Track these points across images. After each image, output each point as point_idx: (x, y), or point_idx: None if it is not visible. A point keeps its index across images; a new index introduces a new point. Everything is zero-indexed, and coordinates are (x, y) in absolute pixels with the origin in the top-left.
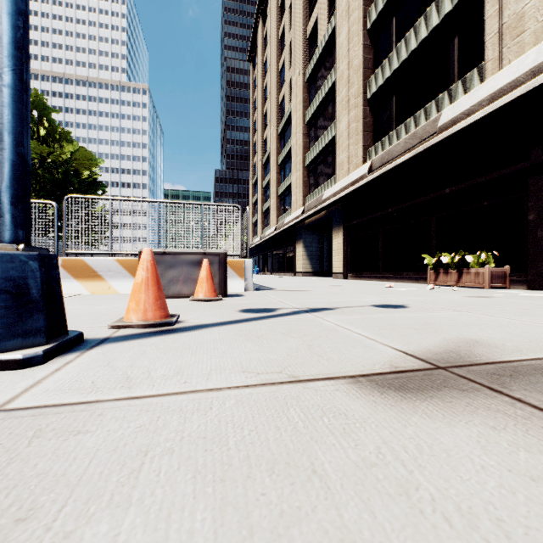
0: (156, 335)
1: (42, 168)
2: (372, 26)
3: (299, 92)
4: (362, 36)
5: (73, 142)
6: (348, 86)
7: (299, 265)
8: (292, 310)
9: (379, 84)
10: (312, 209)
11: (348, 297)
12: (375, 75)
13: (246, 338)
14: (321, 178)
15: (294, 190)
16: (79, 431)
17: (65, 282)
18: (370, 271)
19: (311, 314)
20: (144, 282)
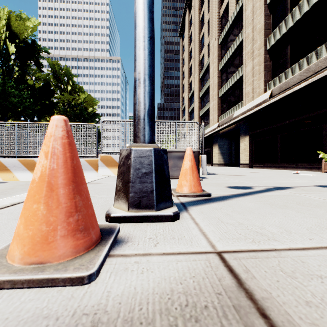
0: (209, 202)
1: (69, 107)
2: (271, 1)
3: (215, 50)
4: (263, 8)
5: (84, 92)
6: (252, 42)
7: (215, 159)
8: (262, 187)
9: (277, 38)
10: (225, 124)
11: (282, 180)
12: (273, 33)
13: (276, 206)
14: (231, 104)
15: (212, 112)
16: (317, 275)
17: (102, 168)
18: (270, 163)
19: (284, 191)
20: (190, 168)
